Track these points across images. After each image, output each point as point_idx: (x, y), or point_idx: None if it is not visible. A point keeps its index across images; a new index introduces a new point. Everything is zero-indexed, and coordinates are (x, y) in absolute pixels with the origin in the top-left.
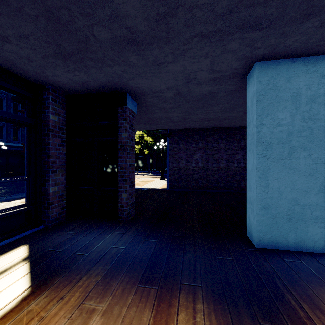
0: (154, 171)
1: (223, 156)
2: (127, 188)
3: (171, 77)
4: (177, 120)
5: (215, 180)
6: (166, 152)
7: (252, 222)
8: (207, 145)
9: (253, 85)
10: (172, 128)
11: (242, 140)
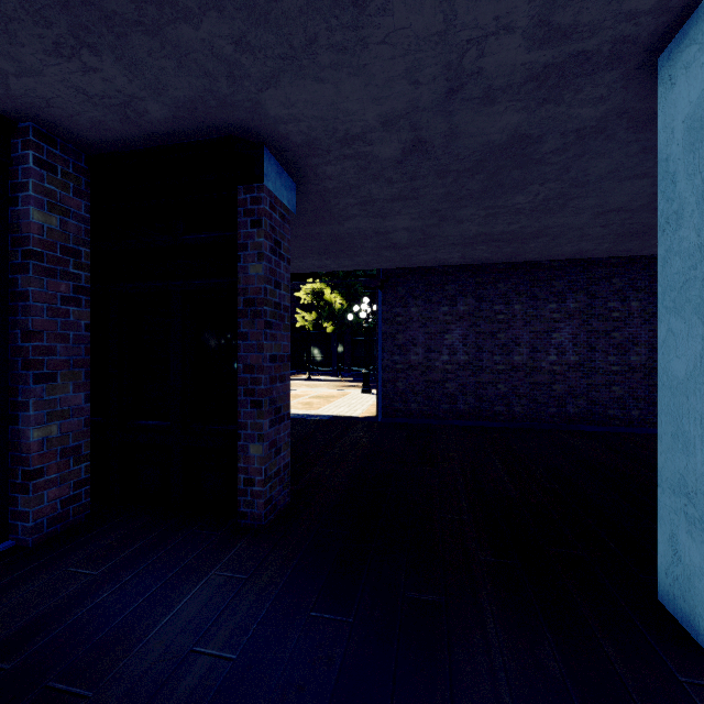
0: (346, 373)
1: (521, 335)
2: (264, 427)
3: (398, 72)
4: (406, 241)
5: (499, 395)
6: (374, 329)
7: (693, 565)
8: (480, 310)
9: (700, 70)
10: (391, 266)
11: (570, 296)
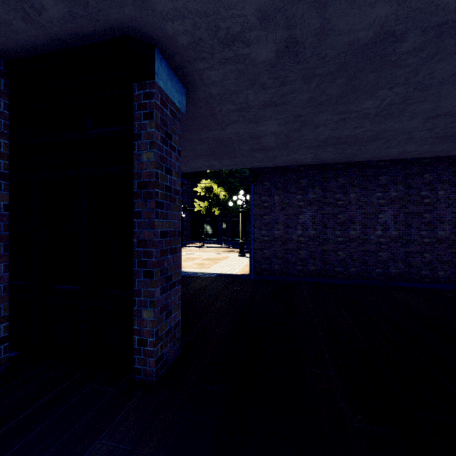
0: (228, 242)
1: (355, 216)
2: (155, 295)
3: None
4: (273, 145)
5: (339, 260)
6: (247, 212)
7: None
8: (325, 197)
9: None
10: (260, 166)
11: (392, 187)
